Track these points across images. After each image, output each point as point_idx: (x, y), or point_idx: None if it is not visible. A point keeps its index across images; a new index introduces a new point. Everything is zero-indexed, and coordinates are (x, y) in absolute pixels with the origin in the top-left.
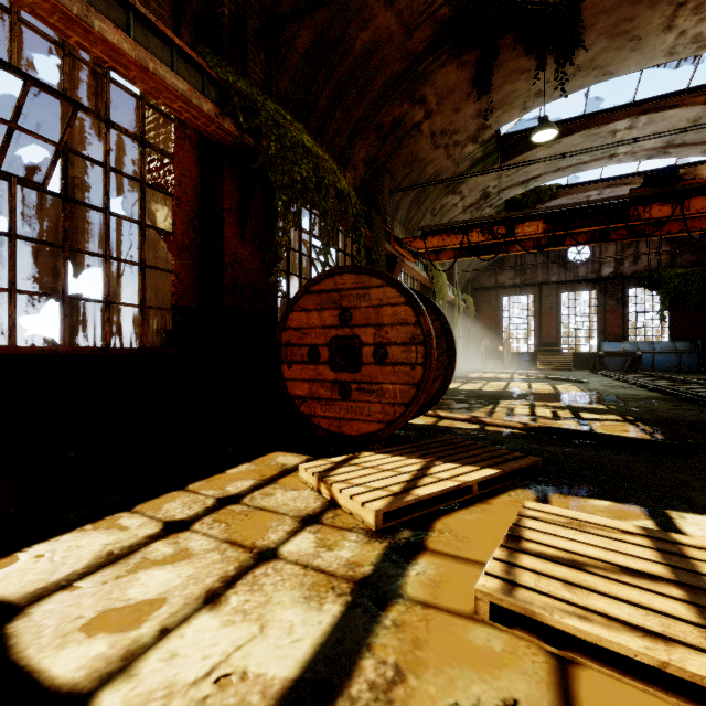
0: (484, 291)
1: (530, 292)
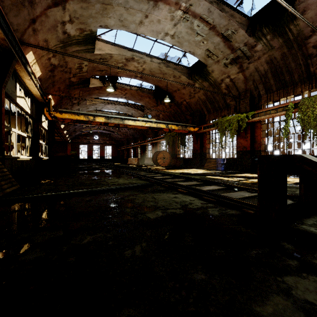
0: None
1: None
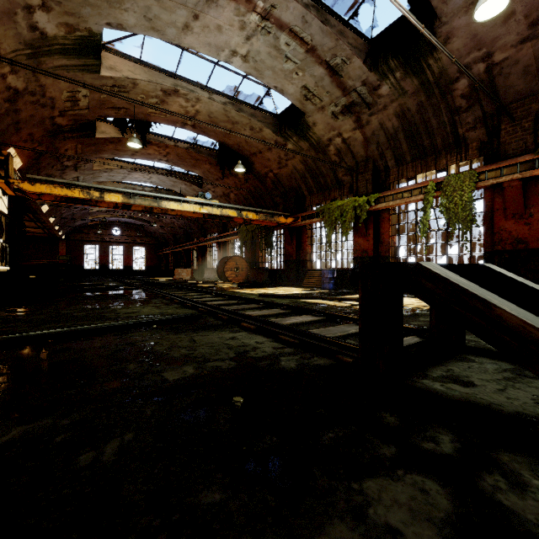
0: None
1: None
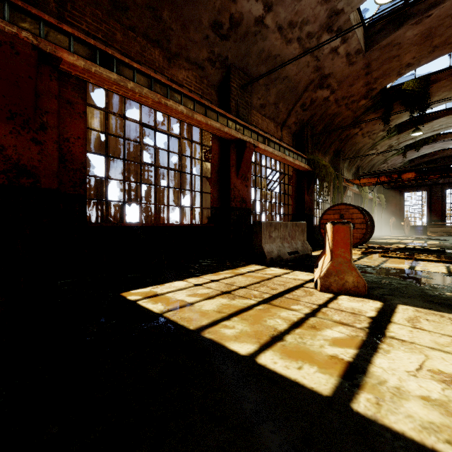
0: (392, 190)
1: (423, 190)
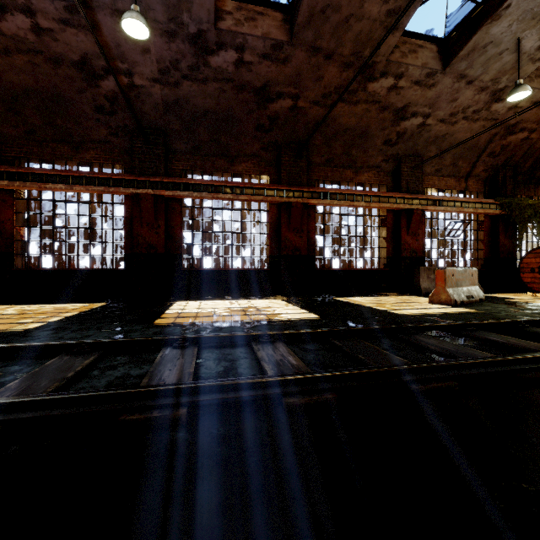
0: None
1: None
